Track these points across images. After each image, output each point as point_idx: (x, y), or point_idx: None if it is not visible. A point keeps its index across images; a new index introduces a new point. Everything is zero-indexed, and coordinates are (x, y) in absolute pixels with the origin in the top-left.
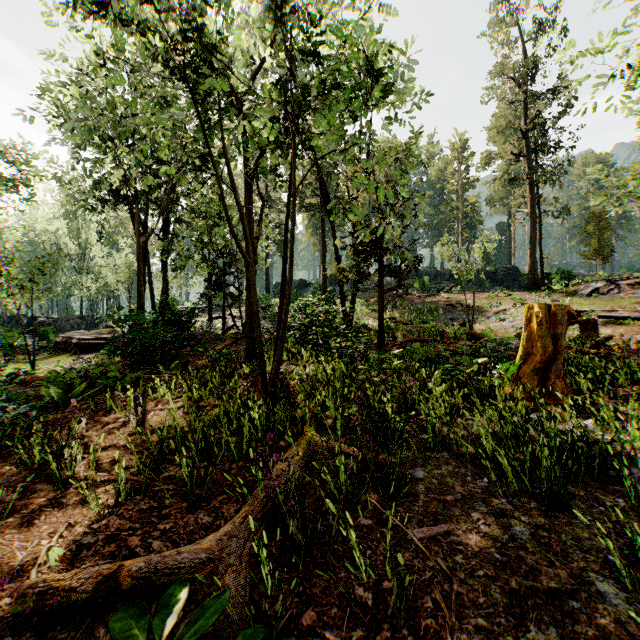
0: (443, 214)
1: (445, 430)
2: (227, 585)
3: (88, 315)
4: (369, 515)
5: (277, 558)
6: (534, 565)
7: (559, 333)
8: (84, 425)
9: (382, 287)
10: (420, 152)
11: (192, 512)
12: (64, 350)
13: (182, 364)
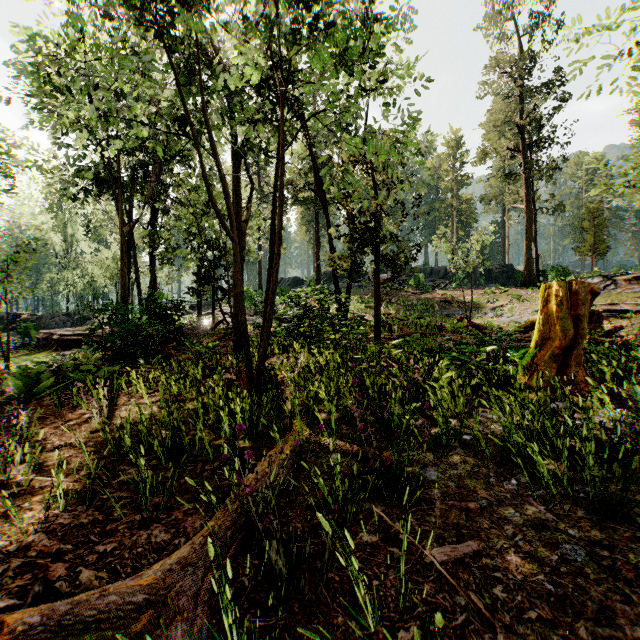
0: (438, 211)
1: (456, 424)
2: (174, 639)
3: (74, 312)
4: (373, 529)
5: (250, 593)
6: (602, 600)
7: (581, 314)
8: (24, 419)
9: (378, 278)
10: (417, 140)
11: (146, 527)
12: (45, 347)
13: (164, 357)
